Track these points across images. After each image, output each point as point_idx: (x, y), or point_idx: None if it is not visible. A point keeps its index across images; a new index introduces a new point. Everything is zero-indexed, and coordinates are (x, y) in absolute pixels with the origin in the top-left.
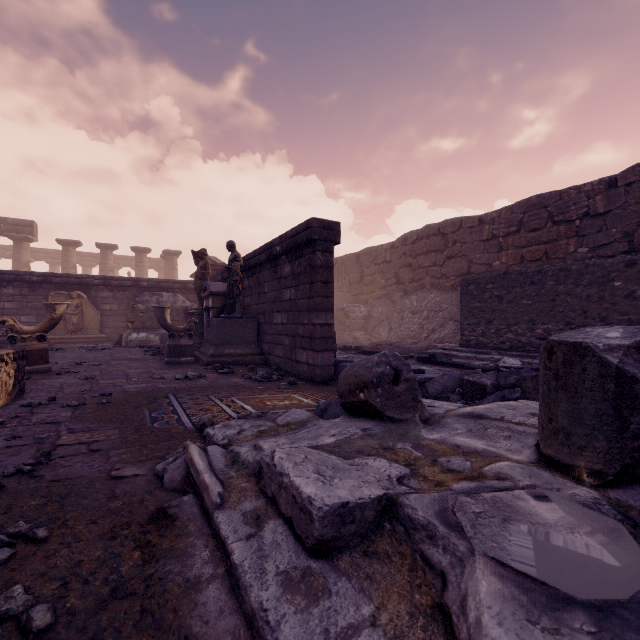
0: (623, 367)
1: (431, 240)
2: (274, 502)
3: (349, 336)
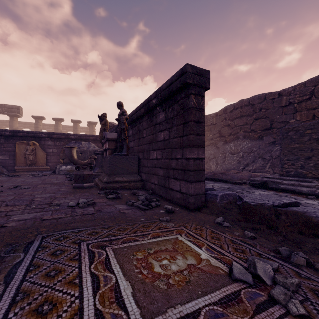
0: None
1: (243, 109)
2: None
3: None
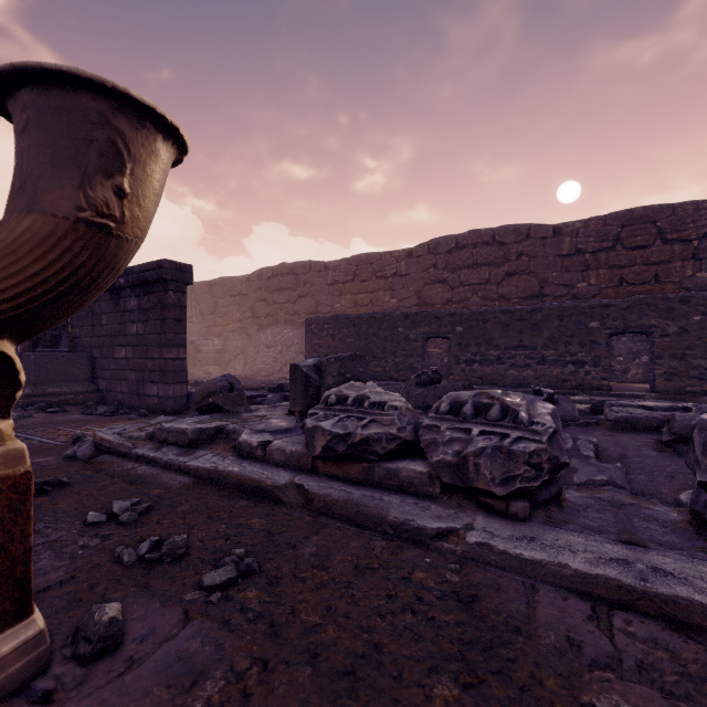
0: (308, 372)
1: (285, 278)
2: (165, 442)
3: (201, 371)
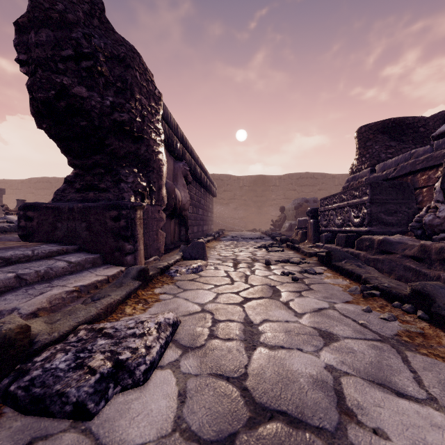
0: None
1: (45, 184)
2: None
3: None
